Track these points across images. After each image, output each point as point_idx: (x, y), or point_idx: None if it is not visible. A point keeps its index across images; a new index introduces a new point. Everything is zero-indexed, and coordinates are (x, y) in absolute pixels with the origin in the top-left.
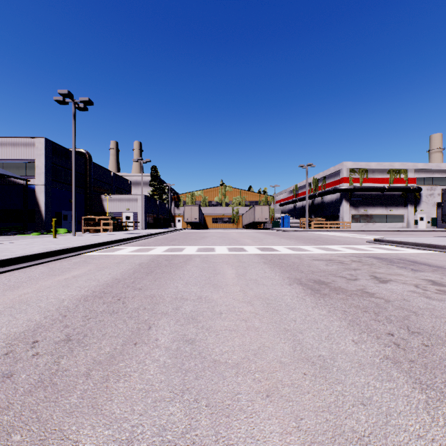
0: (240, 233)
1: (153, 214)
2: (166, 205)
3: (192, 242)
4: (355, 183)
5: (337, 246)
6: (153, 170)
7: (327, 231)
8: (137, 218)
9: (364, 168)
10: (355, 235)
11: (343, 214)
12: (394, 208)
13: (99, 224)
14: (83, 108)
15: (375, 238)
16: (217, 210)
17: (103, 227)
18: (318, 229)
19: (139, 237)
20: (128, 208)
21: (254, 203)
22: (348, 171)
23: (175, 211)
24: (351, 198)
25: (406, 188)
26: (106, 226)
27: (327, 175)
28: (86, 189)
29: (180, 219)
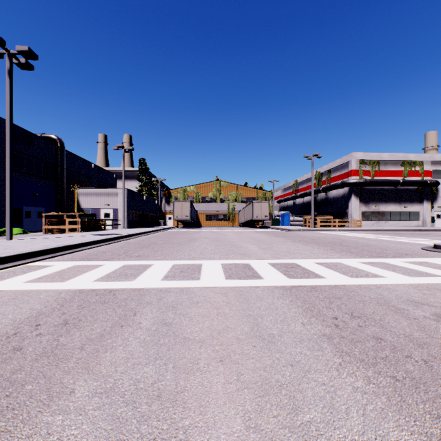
0: (237, 234)
1: (139, 211)
2: (156, 202)
3: (171, 249)
4: (365, 176)
5: (399, 259)
6: (142, 163)
7: (337, 230)
8: (118, 215)
9: (376, 160)
10: (382, 237)
11: (353, 211)
12: (408, 204)
13: (64, 222)
14: (25, 65)
15: (439, 244)
16: (211, 207)
17: (68, 226)
18: (326, 228)
19: (102, 241)
20: (107, 203)
21: (251, 199)
22: (358, 162)
23: (165, 208)
24: (361, 193)
25: (423, 182)
26: (74, 225)
27: (332, 168)
28: (57, 181)
29: (171, 216)
